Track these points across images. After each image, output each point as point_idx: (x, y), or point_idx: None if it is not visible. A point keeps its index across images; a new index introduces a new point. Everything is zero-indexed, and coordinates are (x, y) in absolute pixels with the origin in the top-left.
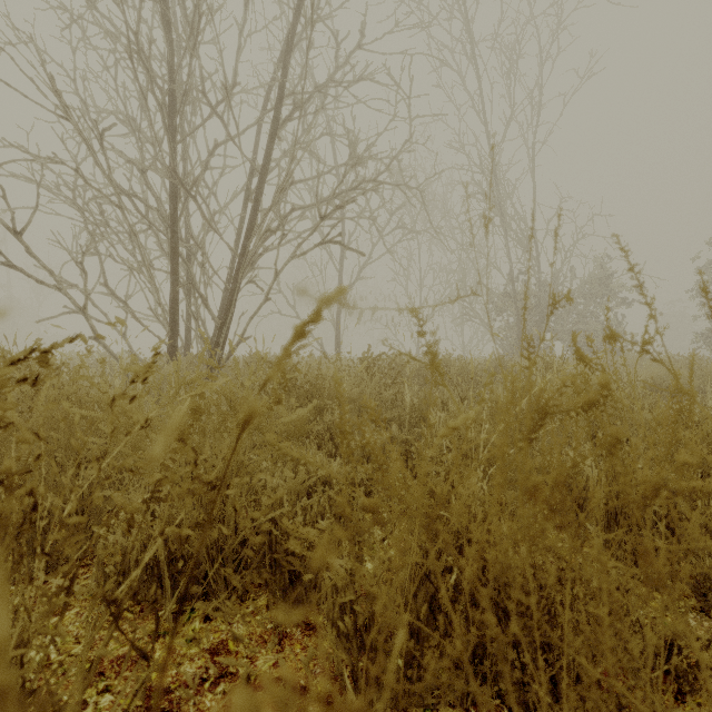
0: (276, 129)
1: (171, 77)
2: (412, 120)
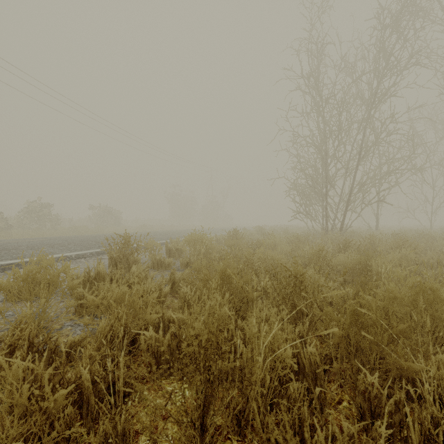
0: (358, 163)
1: (326, 155)
2: (414, 147)
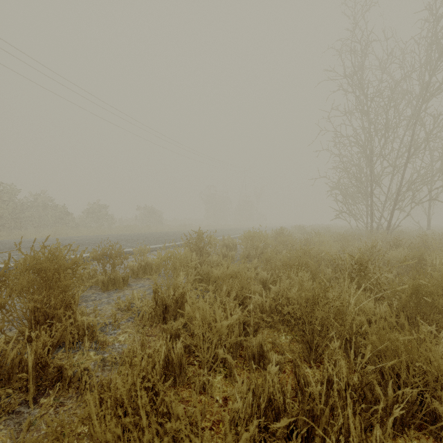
0: (407, 160)
1: (371, 153)
2: None
